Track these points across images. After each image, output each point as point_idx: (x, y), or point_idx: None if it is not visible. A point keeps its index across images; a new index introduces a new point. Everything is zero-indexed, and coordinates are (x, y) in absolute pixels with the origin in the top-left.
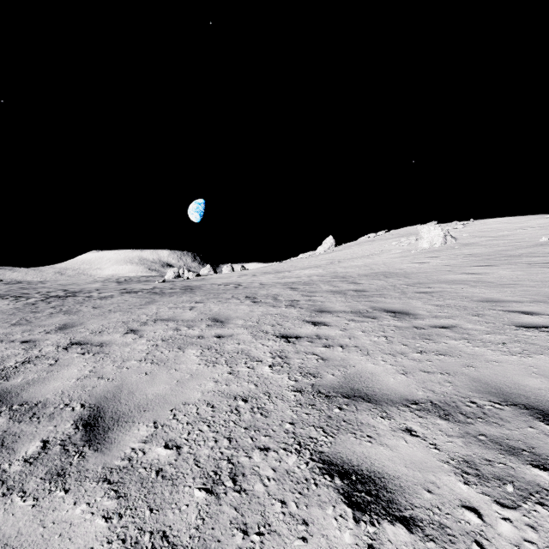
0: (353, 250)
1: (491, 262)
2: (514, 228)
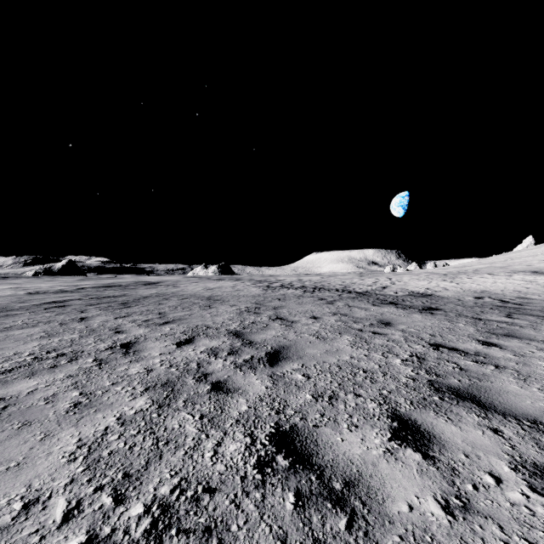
0: (539, 249)
1: None
2: None
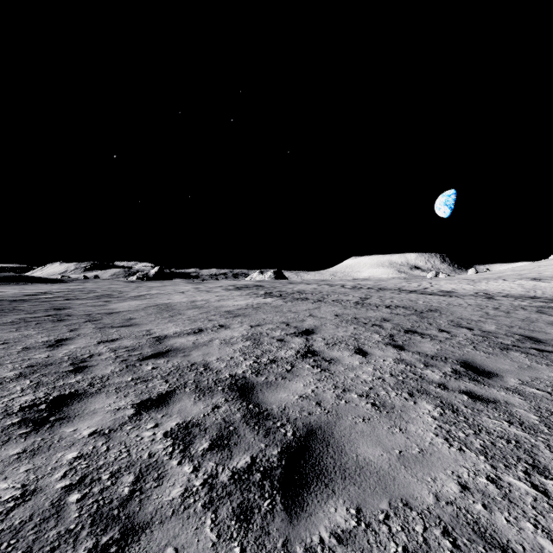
0: None
1: None
2: None
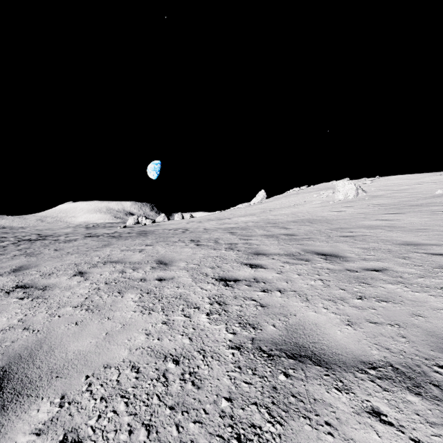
0: (281, 201)
1: (399, 210)
2: (412, 183)
